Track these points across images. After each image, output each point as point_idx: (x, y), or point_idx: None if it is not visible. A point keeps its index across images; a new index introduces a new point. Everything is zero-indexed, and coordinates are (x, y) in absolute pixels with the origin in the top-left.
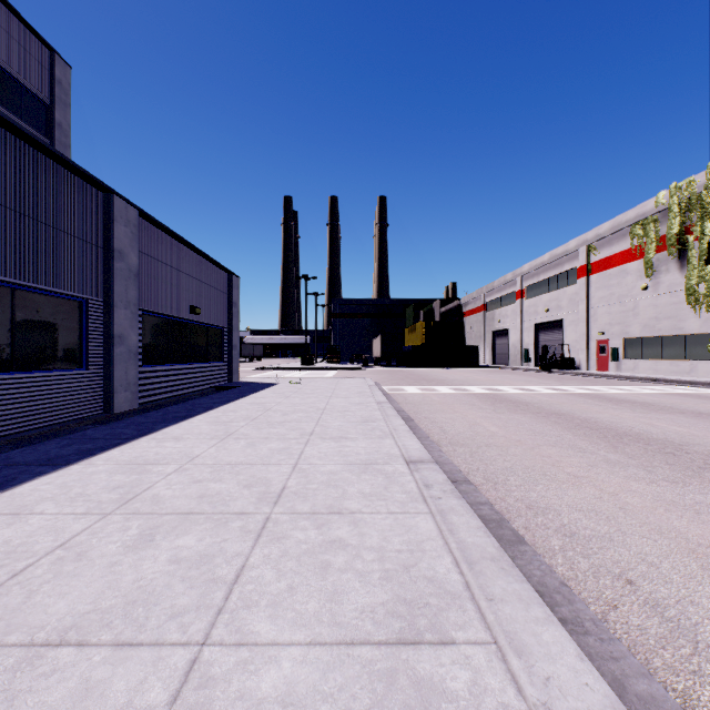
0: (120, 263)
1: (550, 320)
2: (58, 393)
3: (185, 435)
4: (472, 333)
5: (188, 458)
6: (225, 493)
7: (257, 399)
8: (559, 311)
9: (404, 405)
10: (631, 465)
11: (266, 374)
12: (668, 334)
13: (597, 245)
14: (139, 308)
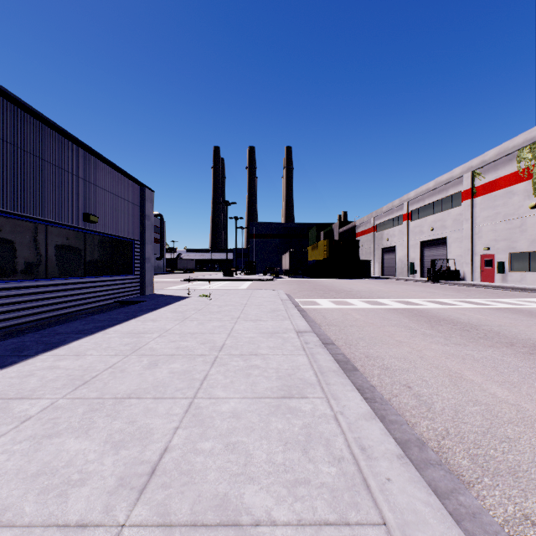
0: None
1: (435, 237)
2: None
3: None
4: (363, 250)
5: None
6: None
7: (143, 324)
8: (444, 230)
9: (327, 328)
10: None
11: (189, 285)
12: None
13: (482, 171)
14: None
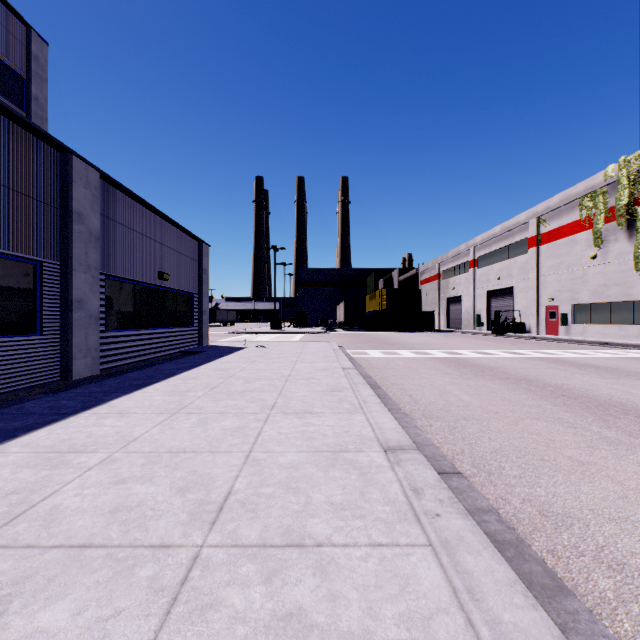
0: (79, 225)
1: (502, 287)
2: (5, 360)
3: (133, 409)
4: (427, 300)
5: (122, 443)
6: (150, 503)
7: (222, 365)
8: (510, 279)
9: (369, 370)
10: (637, 445)
11: (237, 338)
12: (617, 300)
13: (547, 217)
14: (102, 273)
